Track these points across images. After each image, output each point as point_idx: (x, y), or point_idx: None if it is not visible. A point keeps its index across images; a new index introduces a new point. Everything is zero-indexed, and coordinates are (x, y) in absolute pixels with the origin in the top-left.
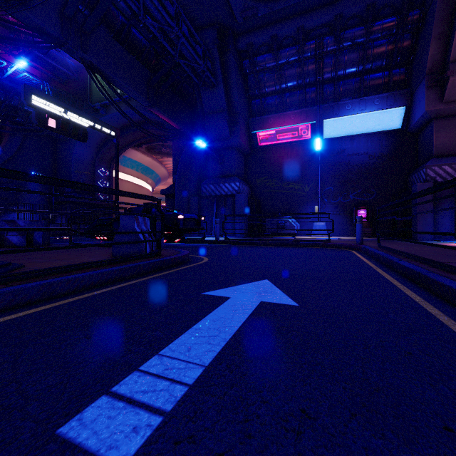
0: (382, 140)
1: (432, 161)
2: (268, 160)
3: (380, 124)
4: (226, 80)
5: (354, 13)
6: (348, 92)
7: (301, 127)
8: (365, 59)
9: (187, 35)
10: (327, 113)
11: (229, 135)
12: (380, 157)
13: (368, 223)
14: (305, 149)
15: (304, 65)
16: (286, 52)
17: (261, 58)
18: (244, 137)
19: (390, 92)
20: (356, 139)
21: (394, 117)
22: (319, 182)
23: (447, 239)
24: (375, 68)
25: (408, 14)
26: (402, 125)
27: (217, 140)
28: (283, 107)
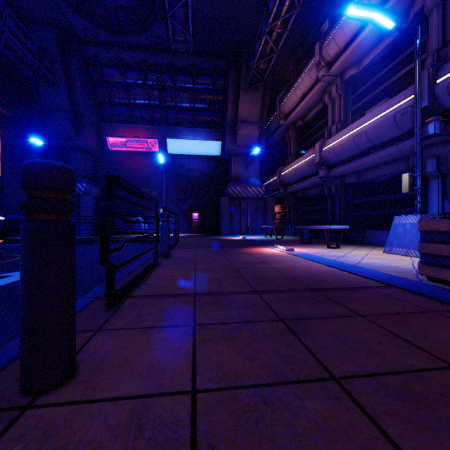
0: (209, 162)
1: (231, 183)
2: (121, 164)
3: (207, 150)
4: (69, 82)
5: (184, 65)
6: (185, 121)
7: (149, 141)
8: (194, 100)
9: (15, 30)
10: (169, 134)
11: (75, 136)
12: (208, 174)
13: (198, 223)
14: (153, 159)
15: (150, 89)
16: (132, 74)
17: (109, 72)
18: (93, 140)
19: (212, 129)
20: (192, 158)
21: (215, 147)
22: (164, 189)
23: (237, 234)
24: (203, 108)
25: (217, 80)
26: (221, 154)
27: (61, 138)
28: (133, 119)
